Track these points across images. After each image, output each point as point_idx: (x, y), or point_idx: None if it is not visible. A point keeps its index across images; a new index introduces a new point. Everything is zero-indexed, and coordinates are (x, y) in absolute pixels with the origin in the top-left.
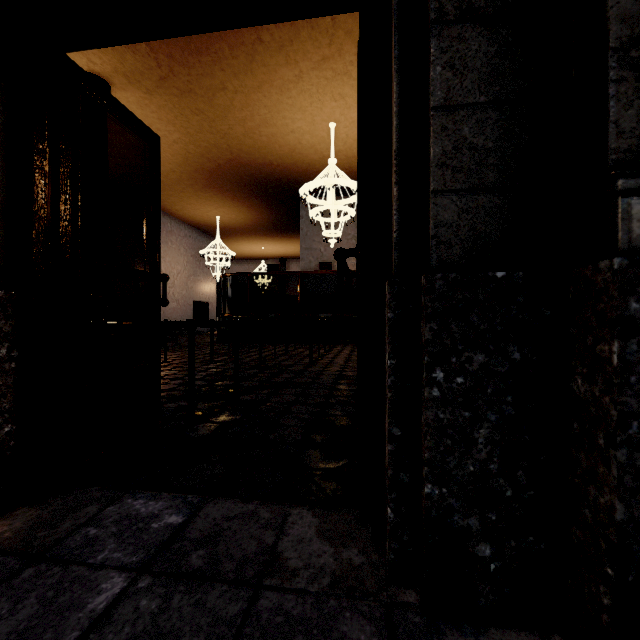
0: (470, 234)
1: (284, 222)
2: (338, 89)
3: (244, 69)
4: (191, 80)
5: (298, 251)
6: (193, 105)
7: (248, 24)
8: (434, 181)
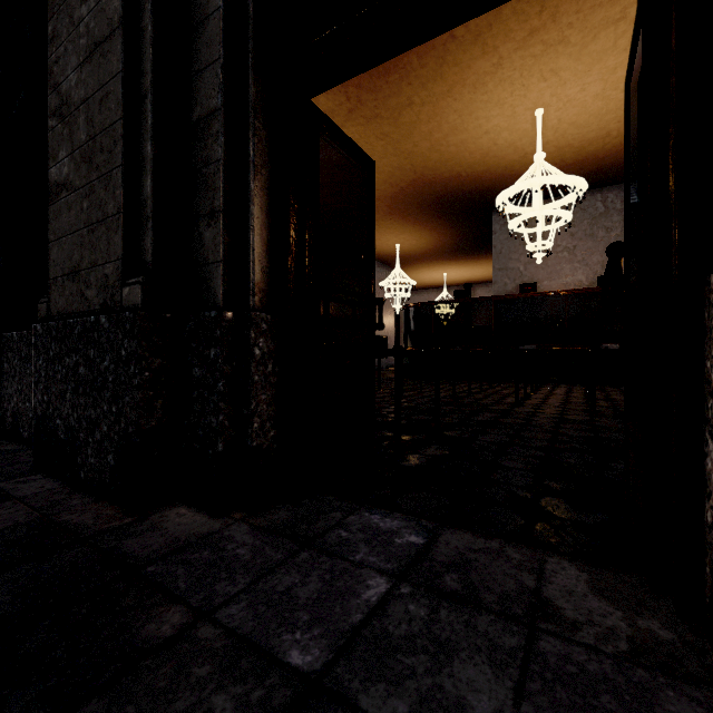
0: None
1: (471, 241)
2: (549, 65)
3: (433, 76)
4: (377, 105)
5: (487, 274)
6: (378, 130)
7: (492, 6)
8: None
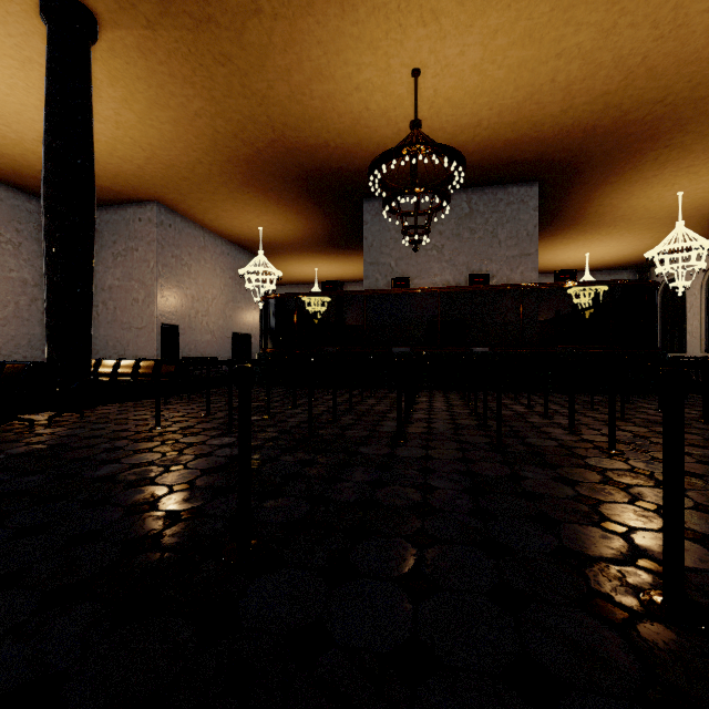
0: None
1: (342, 234)
2: (430, 0)
3: None
4: None
5: (358, 272)
6: (215, 47)
7: None
8: None
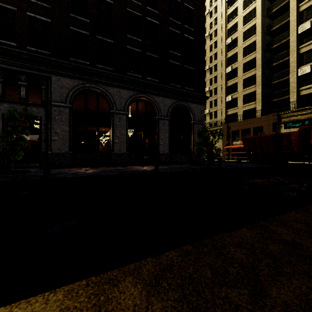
0: (44, 151)
1: None
2: None
3: (13, 90)
4: None
5: None
6: None
7: None
8: (42, 149)
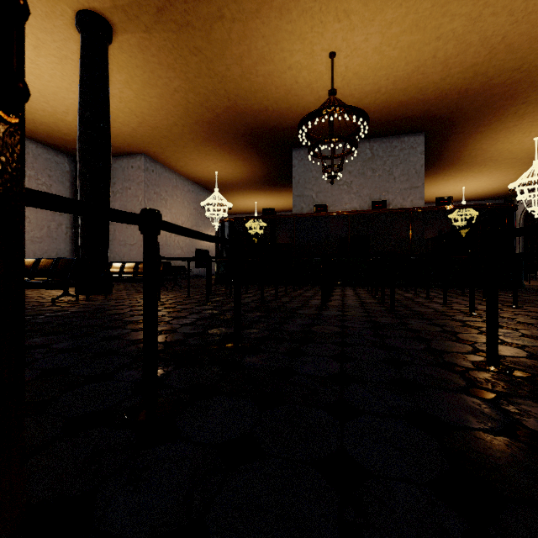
0: None
1: (276, 175)
2: (343, 4)
3: None
4: (188, 9)
5: (287, 204)
6: (191, 43)
7: None
8: None
